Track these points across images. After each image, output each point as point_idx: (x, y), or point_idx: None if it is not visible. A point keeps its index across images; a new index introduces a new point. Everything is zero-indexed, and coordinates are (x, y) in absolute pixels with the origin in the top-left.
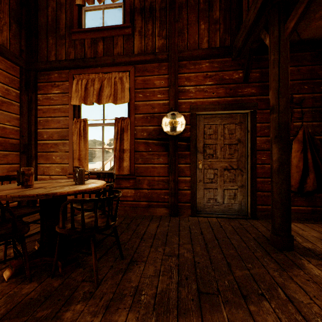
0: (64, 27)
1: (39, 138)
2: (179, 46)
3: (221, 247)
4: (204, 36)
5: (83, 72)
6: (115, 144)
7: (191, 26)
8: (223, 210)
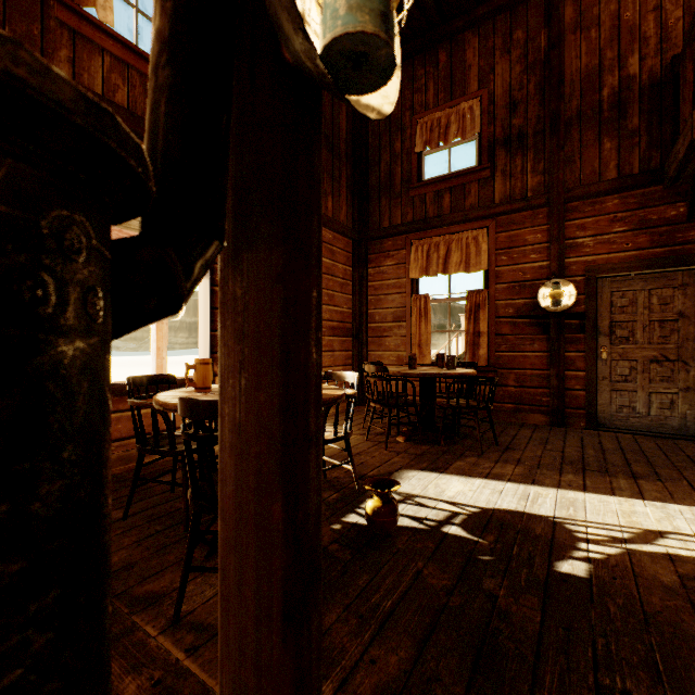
0: (400, 183)
1: (370, 321)
2: (566, 181)
3: (625, 454)
4: (610, 160)
5: (424, 235)
6: (466, 326)
7: (587, 148)
8: (648, 426)
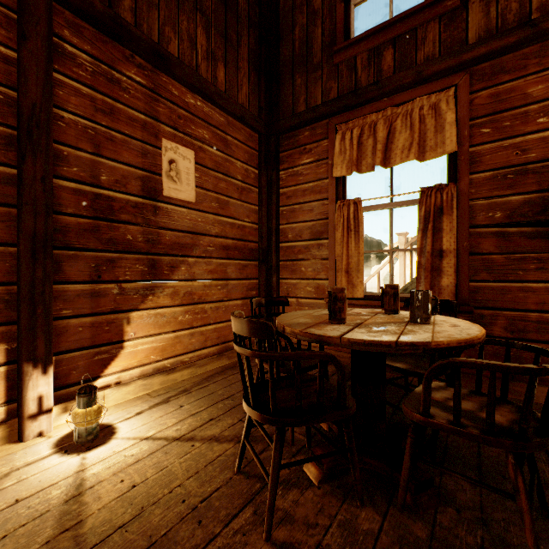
0: (320, 49)
1: (281, 239)
2: None
3: None
4: None
5: (354, 115)
6: (419, 241)
7: None
8: None
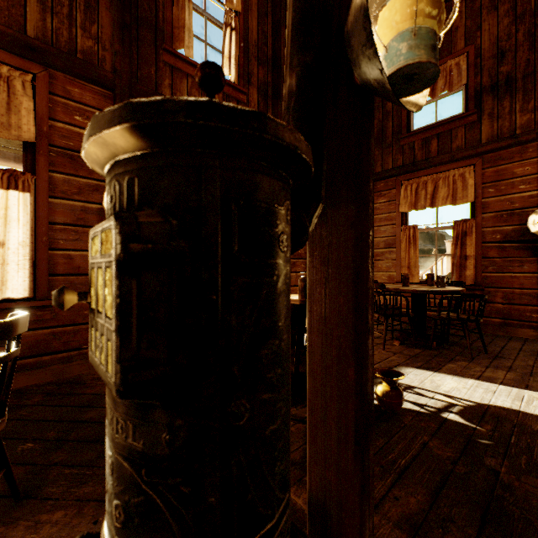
0: (390, 135)
1: None
2: None
3: None
4: None
5: (413, 176)
6: (453, 250)
7: None
8: None
